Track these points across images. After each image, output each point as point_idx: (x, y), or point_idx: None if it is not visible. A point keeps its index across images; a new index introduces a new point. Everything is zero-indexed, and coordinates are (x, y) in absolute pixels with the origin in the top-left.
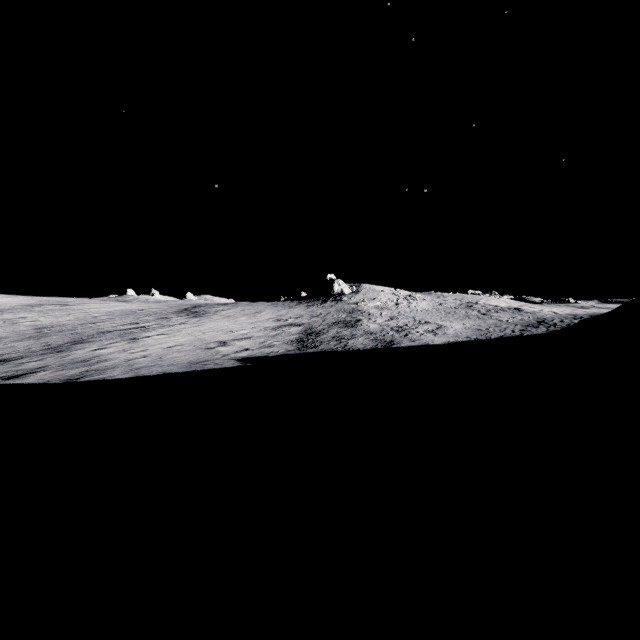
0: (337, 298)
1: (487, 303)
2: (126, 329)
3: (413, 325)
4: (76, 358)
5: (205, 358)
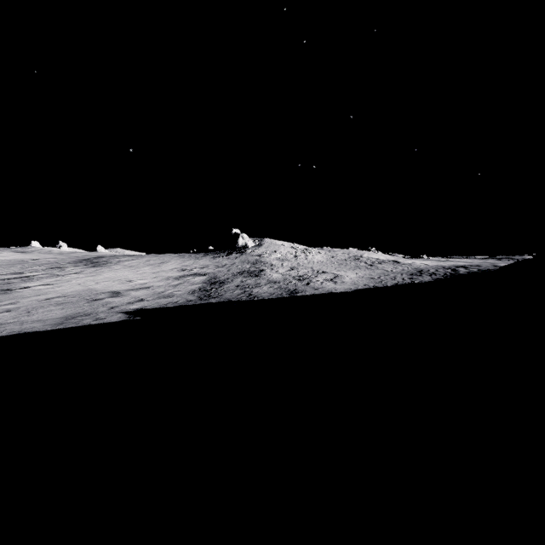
0: (242, 250)
1: (370, 256)
2: (4, 279)
3: (312, 274)
4: None
5: (87, 311)
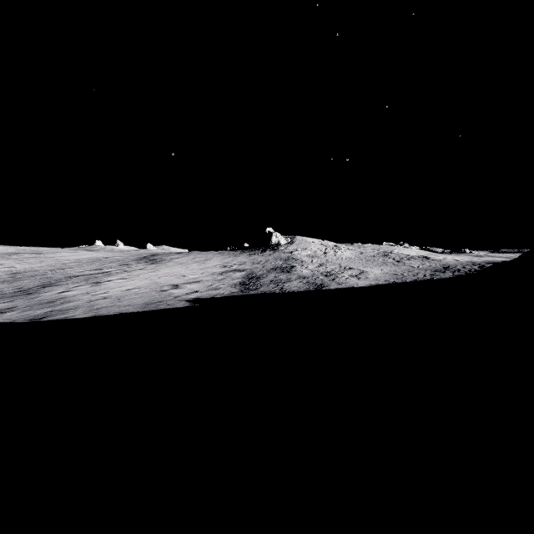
0: (275, 248)
1: (400, 252)
2: (91, 274)
3: (339, 270)
4: (43, 300)
5: (159, 299)
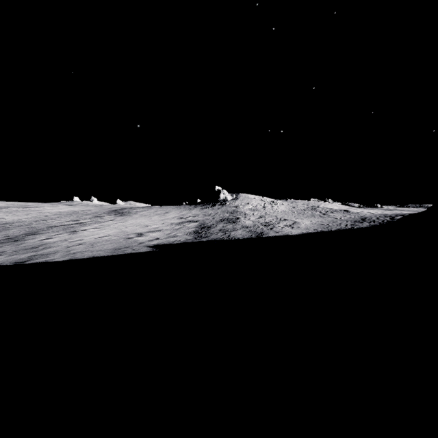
0: (222, 203)
1: (325, 207)
2: (69, 224)
3: (276, 221)
4: (27, 246)
5: (126, 245)
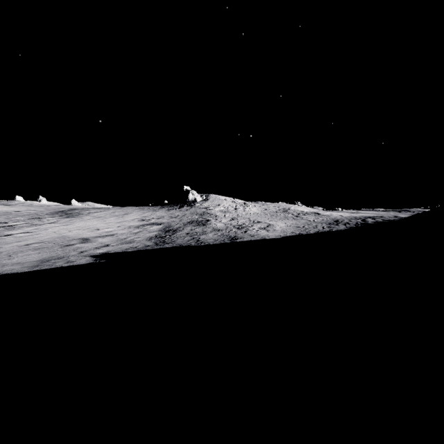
0: (191, 204)
1: (296, 209)
2: None
3: (249, 224)
4: None
5: (60, 255)
